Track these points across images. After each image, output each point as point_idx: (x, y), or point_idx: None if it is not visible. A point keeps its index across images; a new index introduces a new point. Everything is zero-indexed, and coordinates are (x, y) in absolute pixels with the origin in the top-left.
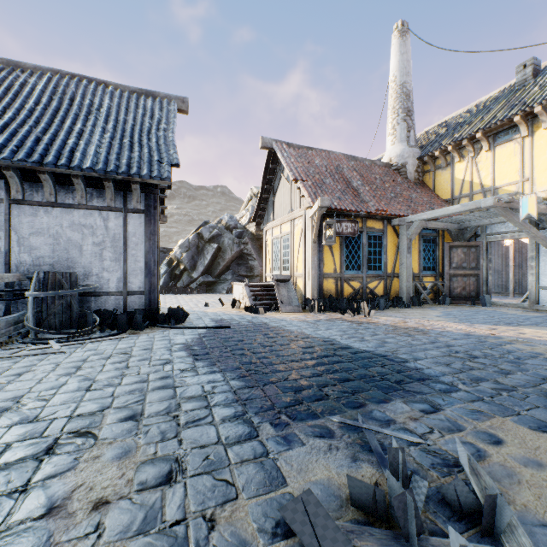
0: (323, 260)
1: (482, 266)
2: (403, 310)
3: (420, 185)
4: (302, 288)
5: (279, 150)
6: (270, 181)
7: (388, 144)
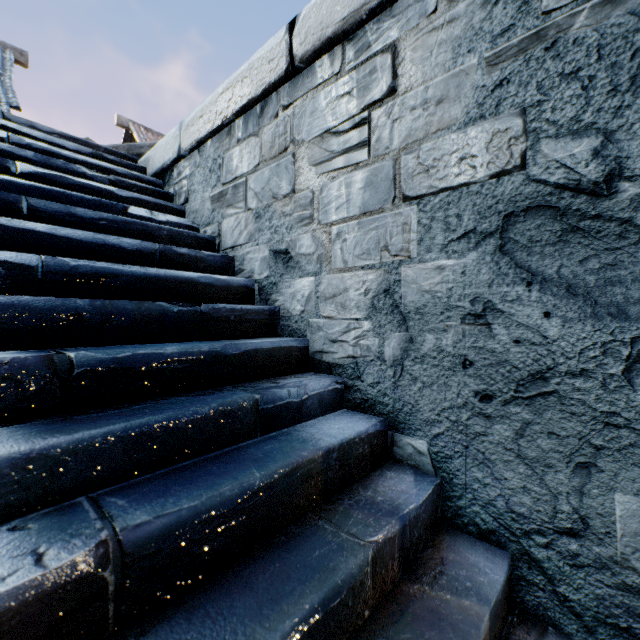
0: None
1: None
2: None
3: None
4: None
5: (136, 131)
6: None
7: None
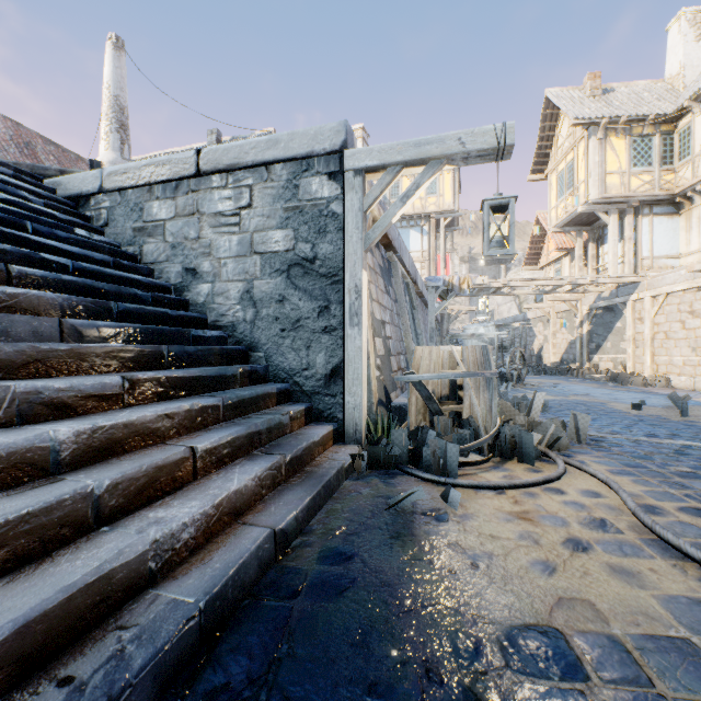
0: None
1: None
2: None
3: None
4: None
5: None
6: None
7: (102, 148)
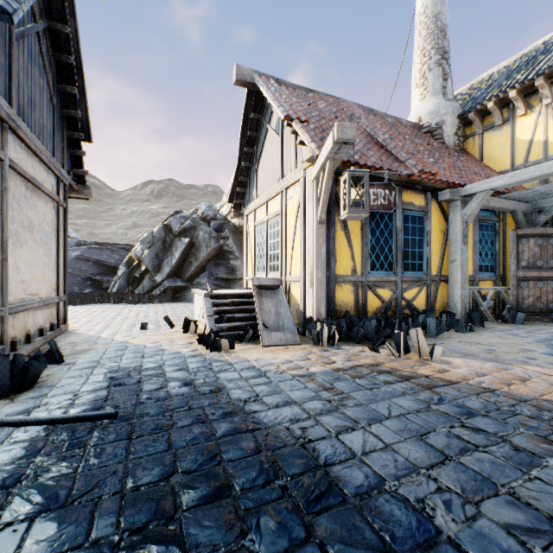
0: (335, 253)
1: None
2: (469, 337)
3: (463, 153)
4: (300, 300)
5: (264, 83)
6: (252, 141)
7: (415, 99)
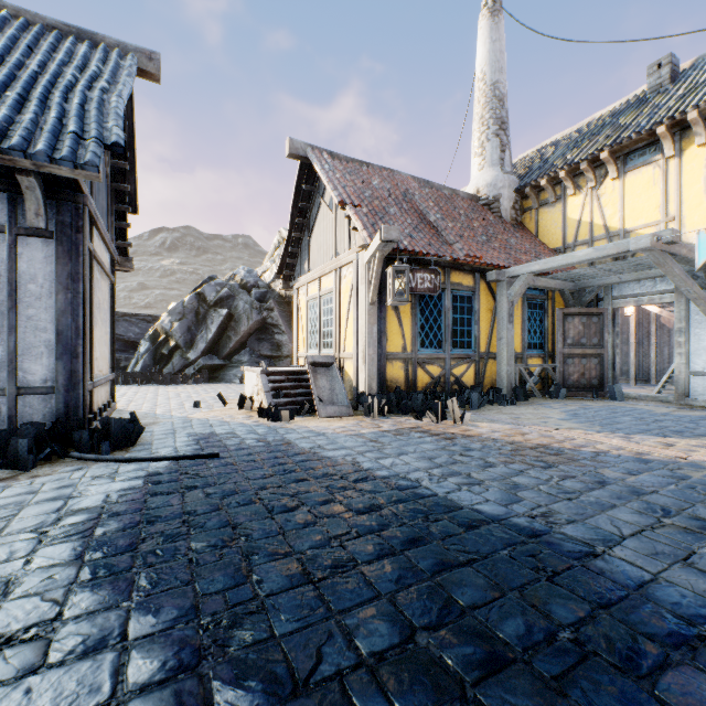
0: (386, 331)
1: (607, 342)
2: (507, 409)
3: (519, 228)
4: (354, 376)
5: (318, 160)
6: (304, 212)
7: (474, 168)
